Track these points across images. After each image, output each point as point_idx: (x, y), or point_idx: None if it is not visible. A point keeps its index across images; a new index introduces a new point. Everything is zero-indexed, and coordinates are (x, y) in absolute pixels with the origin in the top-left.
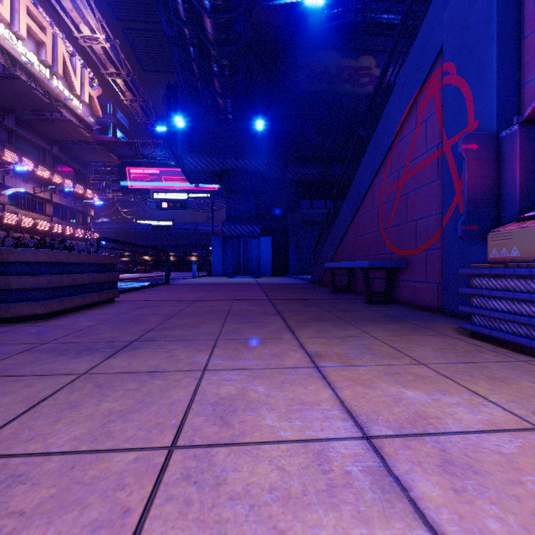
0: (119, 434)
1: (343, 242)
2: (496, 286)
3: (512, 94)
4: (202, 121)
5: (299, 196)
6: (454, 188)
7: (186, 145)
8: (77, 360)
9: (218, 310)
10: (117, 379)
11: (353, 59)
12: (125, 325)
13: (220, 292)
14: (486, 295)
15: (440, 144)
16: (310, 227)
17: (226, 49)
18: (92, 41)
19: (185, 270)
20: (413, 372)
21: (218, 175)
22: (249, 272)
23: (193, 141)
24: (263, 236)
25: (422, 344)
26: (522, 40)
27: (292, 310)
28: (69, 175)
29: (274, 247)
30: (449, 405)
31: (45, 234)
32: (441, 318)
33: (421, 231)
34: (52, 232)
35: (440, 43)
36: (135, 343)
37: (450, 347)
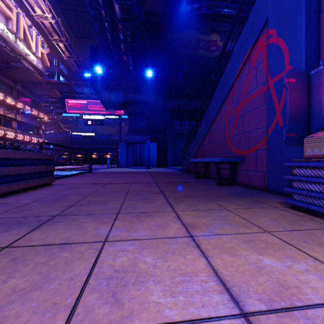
0: (12, 320)
1: (201, 145)
2: (311, 174)
3: (315, 48)
4: (113, 70)
5: (174, 118)
6: (275, 110)
7: (103, 85)
8: (5, 234)
9: (121, 190)
10: (32, 252)
11: (206, 35)
12: (53, 202)
13: (123, 178)
14: (304, 180)
15: (266, 82)
16: (180, 137)
17: (128, 24)
18: (43, 18)
19: (103, 163)
20: (263, 239)
21: (123, 104)
22: (143, 164)
23: (107, 83)
24: (152, 143)
25: (262, 215)
26: (321, 13)
27: (171, 190)
28: (28, 103)
29: (158, 149)
30: (301, 273)
31: (12, 140)
32: (268, 195)
33: (253, 139)
34: (16, 139)
35: (266, 16)
36: (56, 218)
37: (281, 217)
